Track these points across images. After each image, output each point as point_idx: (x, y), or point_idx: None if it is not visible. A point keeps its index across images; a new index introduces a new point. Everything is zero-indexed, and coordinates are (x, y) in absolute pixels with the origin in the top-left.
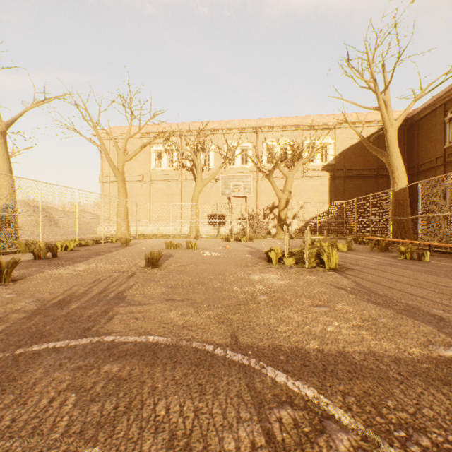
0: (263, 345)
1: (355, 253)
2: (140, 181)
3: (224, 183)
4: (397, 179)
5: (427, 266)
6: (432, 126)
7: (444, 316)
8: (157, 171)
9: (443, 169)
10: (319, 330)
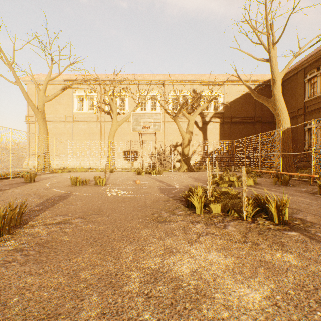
0: None
1: (265, 187)
2: (64, 122)
3: (135, 120)
4: (283, 121)
5: None
6: (294, 86)
7: None
8: (79, 113)
9: (303, 117)
10: None
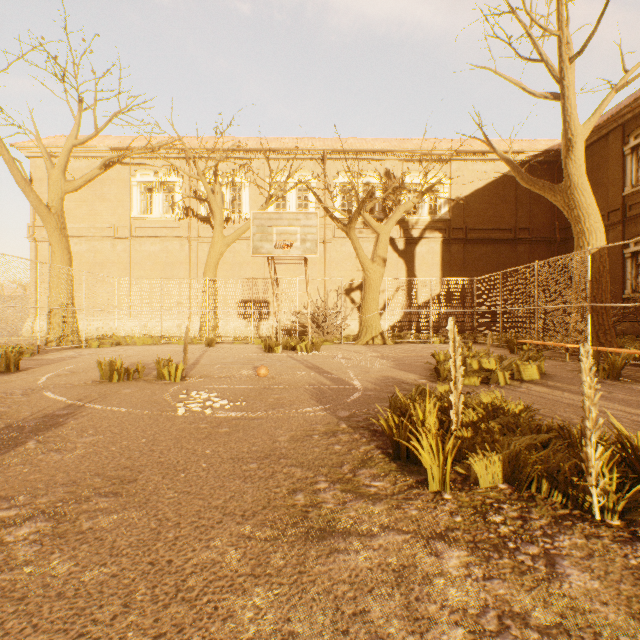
0: None
1: (572, 387)
2: (111, 238)
3: (259, 228)
4: (589, 232)
5: None
6: (601, 162)
7: None
8: (143, 220)
9: (620, 229)
10: None
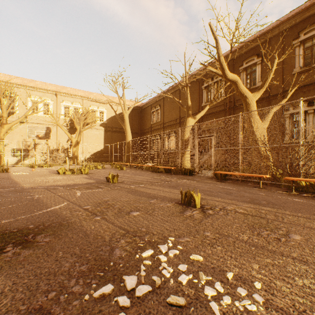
0: (49, 186)
1: (104, 169)
2: None
3: (30, 130)
4: (128, 137)
5: (121, 171)
6: (148, 113)
7: (102, 179)
8: None
9: (151, 133)
10: (66, 183)
